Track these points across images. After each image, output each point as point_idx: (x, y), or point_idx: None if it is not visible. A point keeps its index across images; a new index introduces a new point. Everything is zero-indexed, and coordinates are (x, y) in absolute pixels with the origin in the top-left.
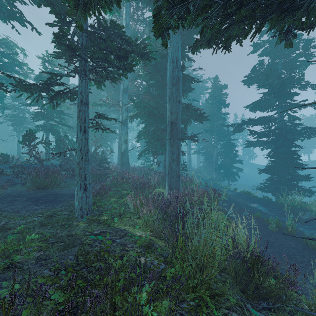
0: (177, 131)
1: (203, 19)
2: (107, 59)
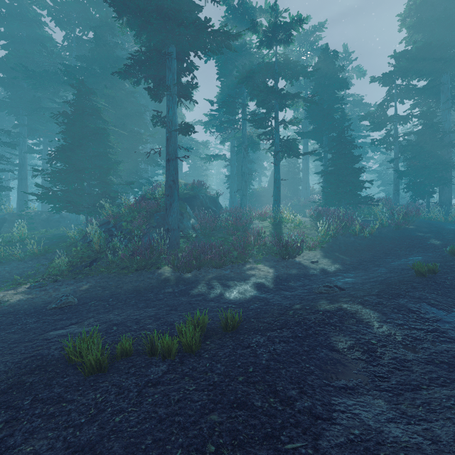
0: None
1: None
2: None
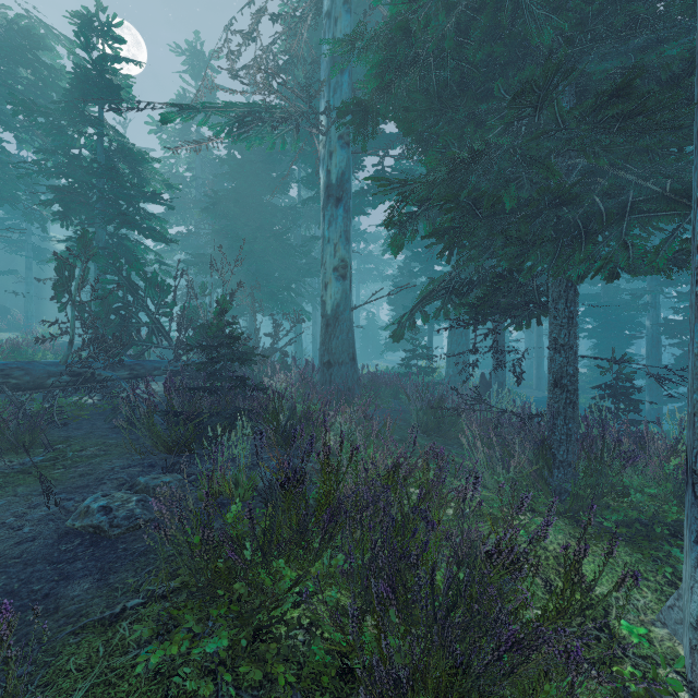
0: None
1: None
2: None
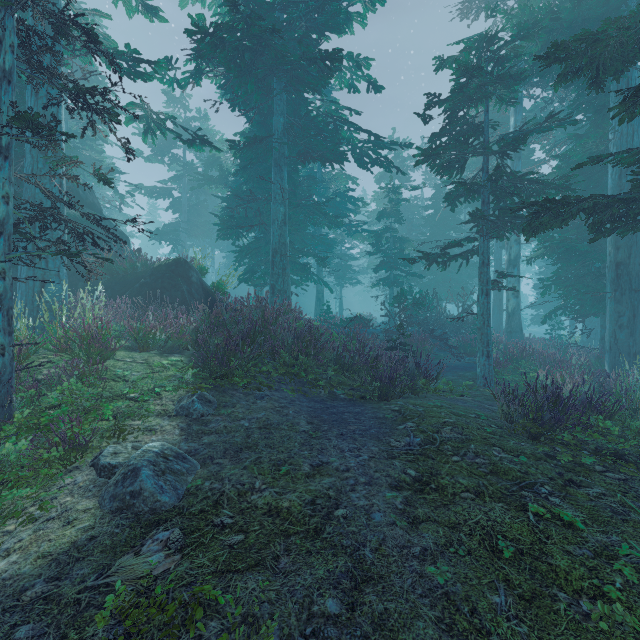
0: (628, 277)
1: (633, 229)
2: (517, 216)
